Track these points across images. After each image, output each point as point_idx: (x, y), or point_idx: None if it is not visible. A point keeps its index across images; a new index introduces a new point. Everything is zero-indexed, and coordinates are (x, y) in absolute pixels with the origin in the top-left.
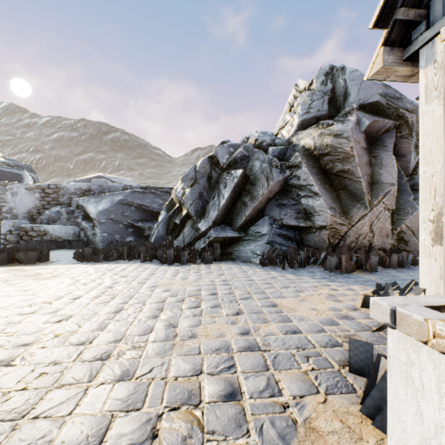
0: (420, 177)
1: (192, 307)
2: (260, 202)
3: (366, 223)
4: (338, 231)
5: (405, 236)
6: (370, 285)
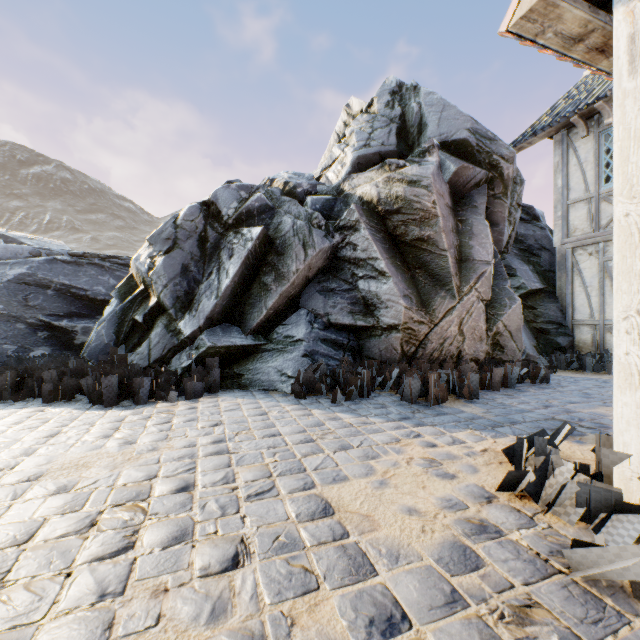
0: (616, 226)
1: (109, 554)
2: (292, 285)
3: (454, 321)
4: (416, 333)
5: (502, 339)
6: (483, 428)
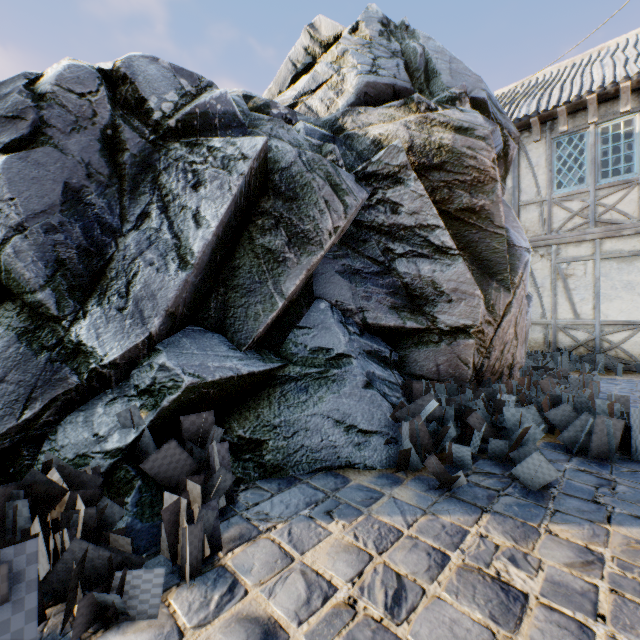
0: None
1: None
2: (322, 255)
3: (511, 320)
4: (484, 337)
5: None
6: None
